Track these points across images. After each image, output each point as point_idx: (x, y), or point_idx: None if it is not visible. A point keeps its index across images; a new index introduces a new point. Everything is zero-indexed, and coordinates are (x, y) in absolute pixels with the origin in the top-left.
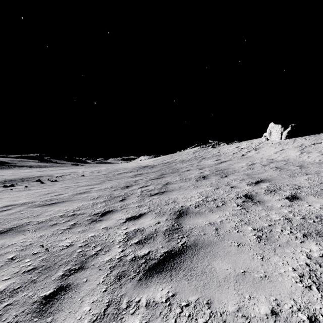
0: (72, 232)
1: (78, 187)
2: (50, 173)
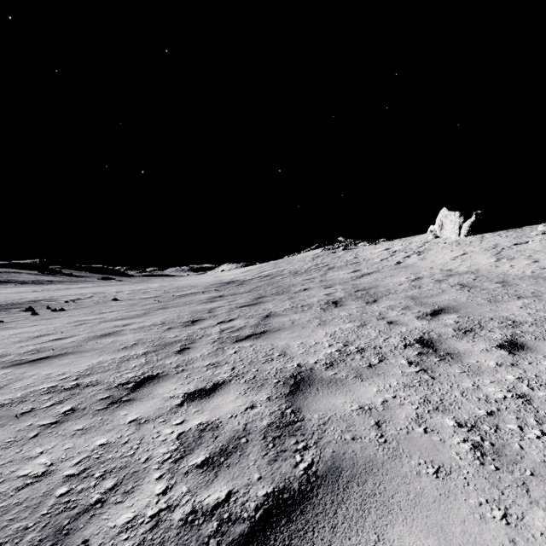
0: (60, 433)
1: (102, 323)
2: (55, 295)
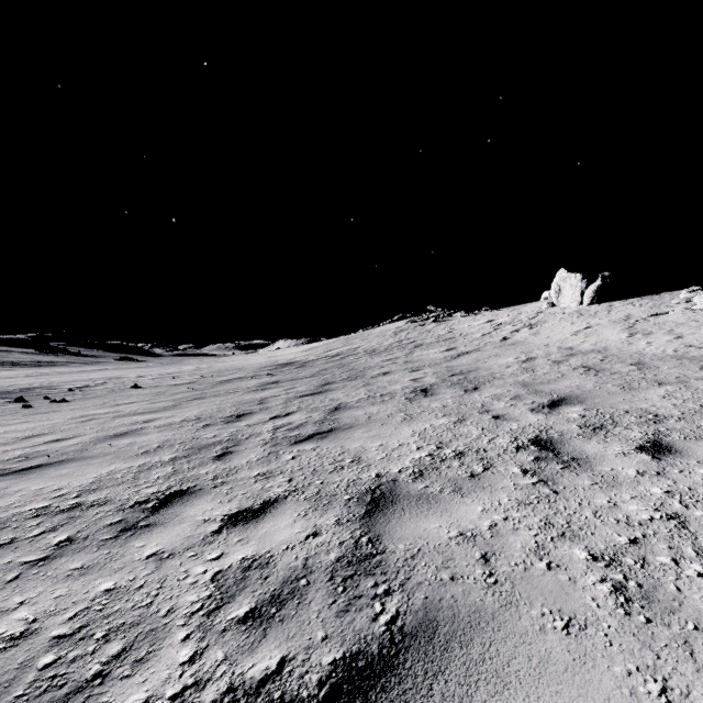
0: (49, 575)
1: (116, 418)
2: (55, 381)
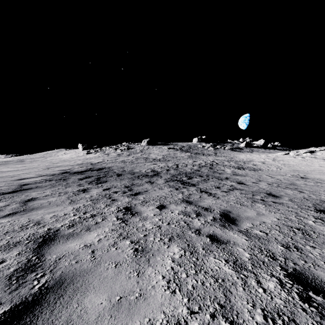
0: None
1: None
2: None
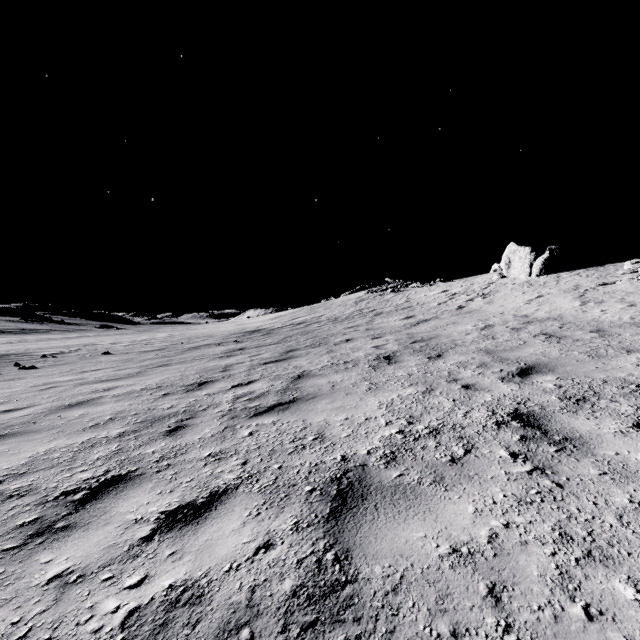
0: None
1: (78, 386)
2: (32, 348)
